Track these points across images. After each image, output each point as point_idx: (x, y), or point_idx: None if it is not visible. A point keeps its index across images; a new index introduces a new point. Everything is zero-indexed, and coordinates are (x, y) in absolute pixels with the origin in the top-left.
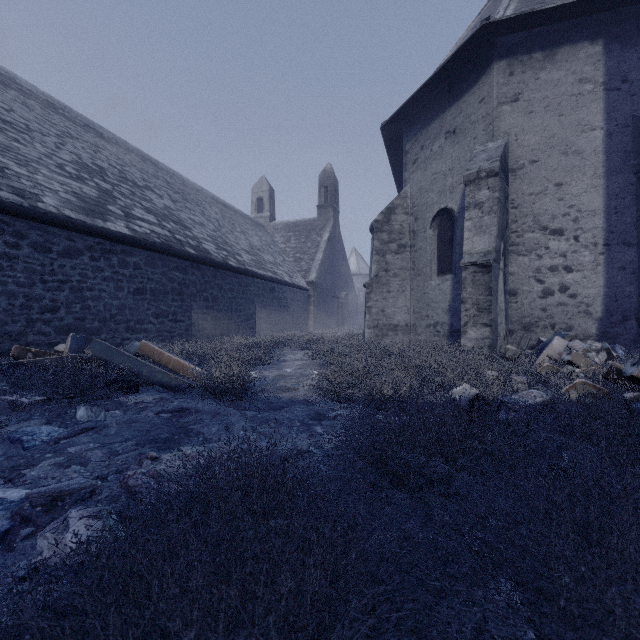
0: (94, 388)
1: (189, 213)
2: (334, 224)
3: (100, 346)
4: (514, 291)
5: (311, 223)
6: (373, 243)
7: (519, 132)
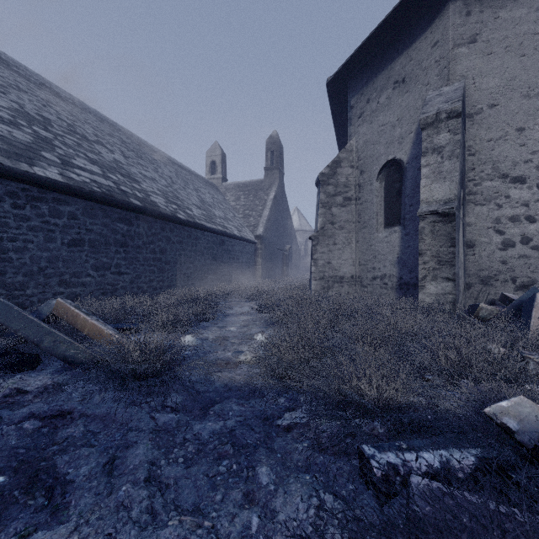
0: None
1: (141, 168)
2: (279, 184)
3: None
4: (471, 243)
5: (259, 183)
6: (319, 196)
7: (477, 75)
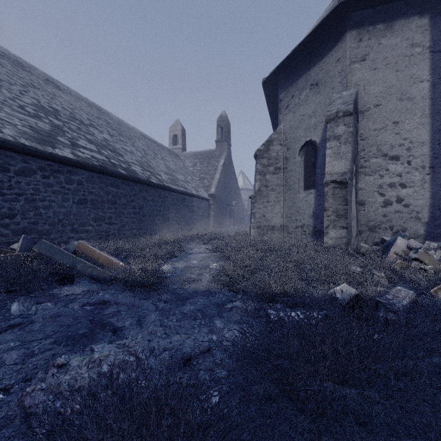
0: (34, 281)
1: (122, 144)
2: (227, 153)
3: (45, 245)
4: (362, 202)
5: (211, 153)
6: (256, 166)
7: (366, 83)
